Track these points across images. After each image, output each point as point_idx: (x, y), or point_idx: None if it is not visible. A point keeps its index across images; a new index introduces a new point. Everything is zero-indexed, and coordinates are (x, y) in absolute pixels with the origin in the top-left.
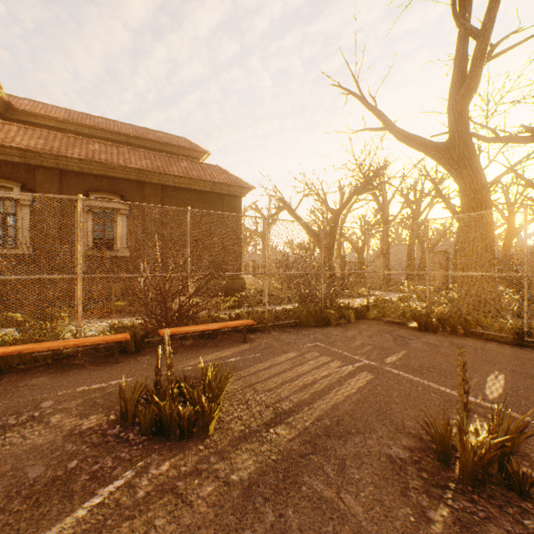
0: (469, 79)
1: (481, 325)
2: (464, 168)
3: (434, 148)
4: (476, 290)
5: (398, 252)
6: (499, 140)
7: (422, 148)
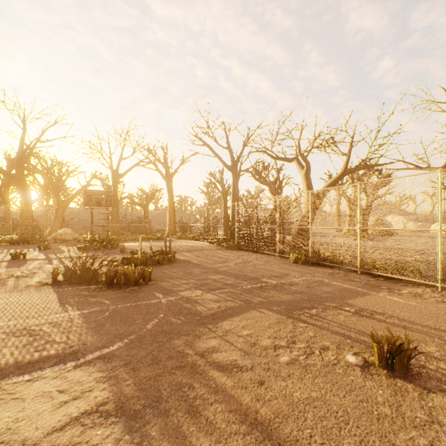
0: (27, 159)
1: (33, 240)
2: (23, 187)
3: (10, 175)
4: (28, 231)
5: None
6: (30, 168)
7: (4, 173)
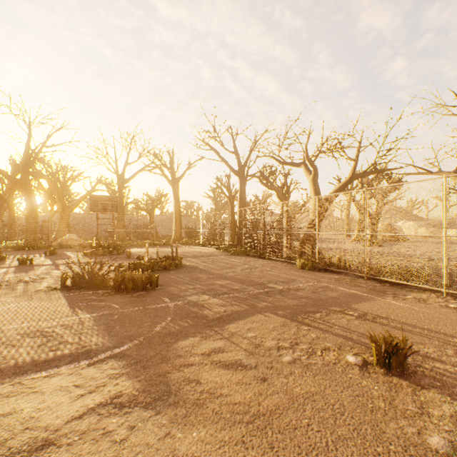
0: (32, 164)
1: (38, 246)
2: (29, 192)
3: (15, 181)
4: (33, 237)
5: (3, 222)
6: (35, 173)
7: (9, 178)
